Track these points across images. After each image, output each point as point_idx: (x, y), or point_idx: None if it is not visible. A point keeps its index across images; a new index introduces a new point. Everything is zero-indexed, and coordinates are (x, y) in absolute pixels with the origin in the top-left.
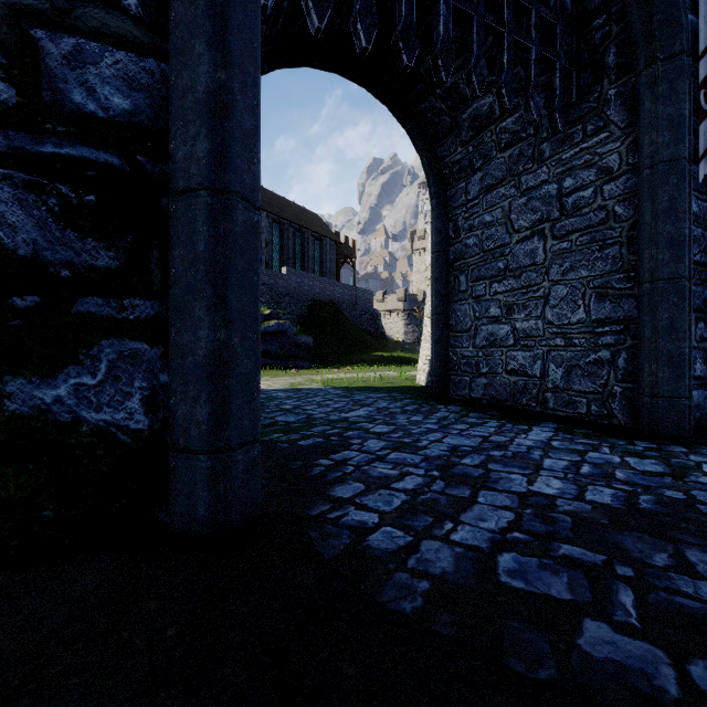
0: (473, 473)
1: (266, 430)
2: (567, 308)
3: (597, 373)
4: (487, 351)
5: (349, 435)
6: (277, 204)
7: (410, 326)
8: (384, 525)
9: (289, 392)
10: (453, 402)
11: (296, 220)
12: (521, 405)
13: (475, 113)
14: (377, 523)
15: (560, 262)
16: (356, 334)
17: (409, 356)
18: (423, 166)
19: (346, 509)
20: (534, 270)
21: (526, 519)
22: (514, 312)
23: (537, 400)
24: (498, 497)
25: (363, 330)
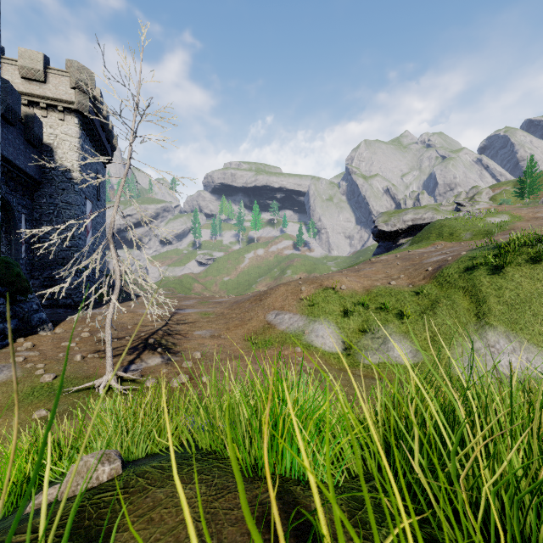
0: None
1: None
2: None
3: None
4: None
5: None
6: None
7: None
8: None
9: None
10: None
11: None
12: None
13: None
14: None
15: None
16: None
17: None
18: None
19: None
20: None
21: None
22: None
23: None
24: None
25: None
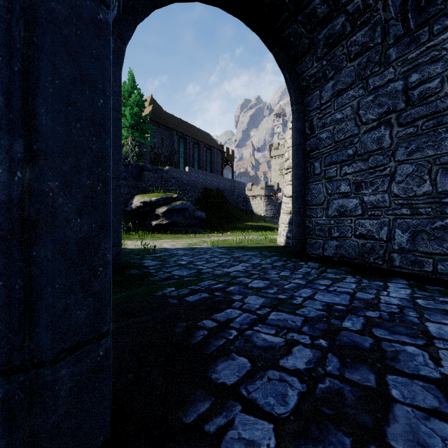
0: (362, 343)
1: (162, 283)
2: (413, 183)
3: (443, 238)
4: (338, 220)
5: (231, 290)
6: (183, 126)
7: (269, 206)
8: None
9: (186, 250)
10: (310, 259)
11: (195, 136)
12: (369, 263)
13: (329, 32)
14: None
15: (406, 145)
16: (234, 210)
17: (269, 225)
18: (286, 80)
19: (230, 411)
20: (380, 153)
21: None
22: (362, 188)
23: (383, 259)
24: (415, 389)
25: (239, 208)
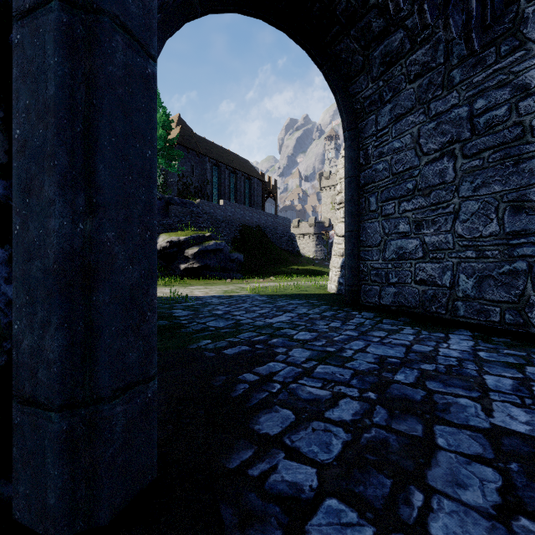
0: (414, 395)
1: (196, 336)
2: (478, 222)
3: (511, 284)
4: (396, 263)
5: (274, 343)
6: (216, 152)
7: (319, 246)
8: (327, 494)
9: (222, 299)
10: (365, 309)
11: (231, 164)
12: (431, 313)
13: (386, 49)
14: (316, 488)
15: (471, 179)
16: (277, 252)
17: (319, 269)
18: (337, 103)
19: (273, 458)
20: (443, 188)
21: (520, 485)
22: (423, 227)
23: (447, 308)
24: (461, 438)
25: (283, 249)
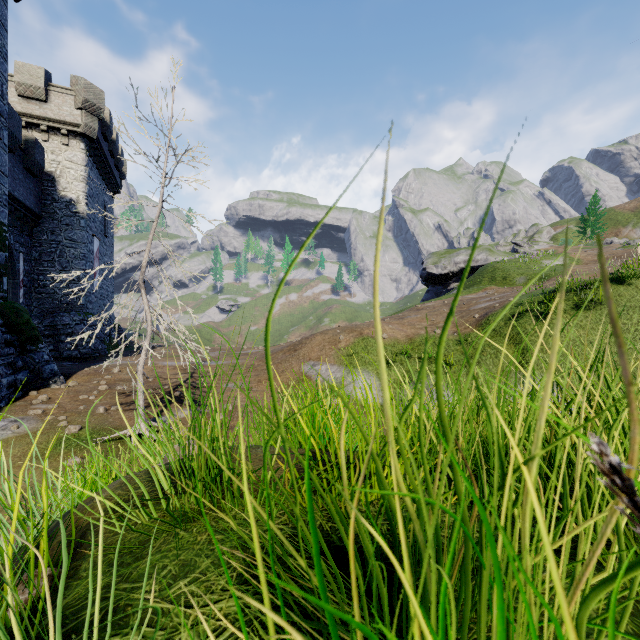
0: None
1: None
2: None
3: None
4: None
5: None
6: None
7: None
8: None
9: None
10: None
11: None
12: None
13: None
14: None
15: None
16: None
17: None
18: None
19: None
20: None
21: None
22: None
23: None
24: None
25: None
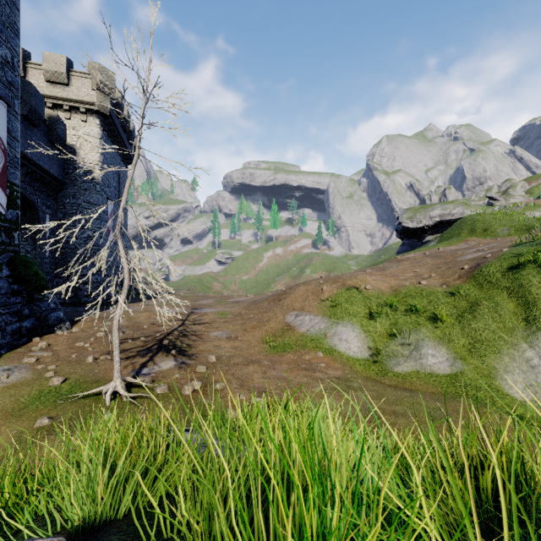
0: None
1: None
2: None
3: None
4: None
5: None
6: None
7: None
8: None
9: None
10: None
11: None
12: None
13: None
14: None
15: None
16: None
17: None
18: None
19: None
20: None
21: None
22: None
23: None
24: None
25: None
